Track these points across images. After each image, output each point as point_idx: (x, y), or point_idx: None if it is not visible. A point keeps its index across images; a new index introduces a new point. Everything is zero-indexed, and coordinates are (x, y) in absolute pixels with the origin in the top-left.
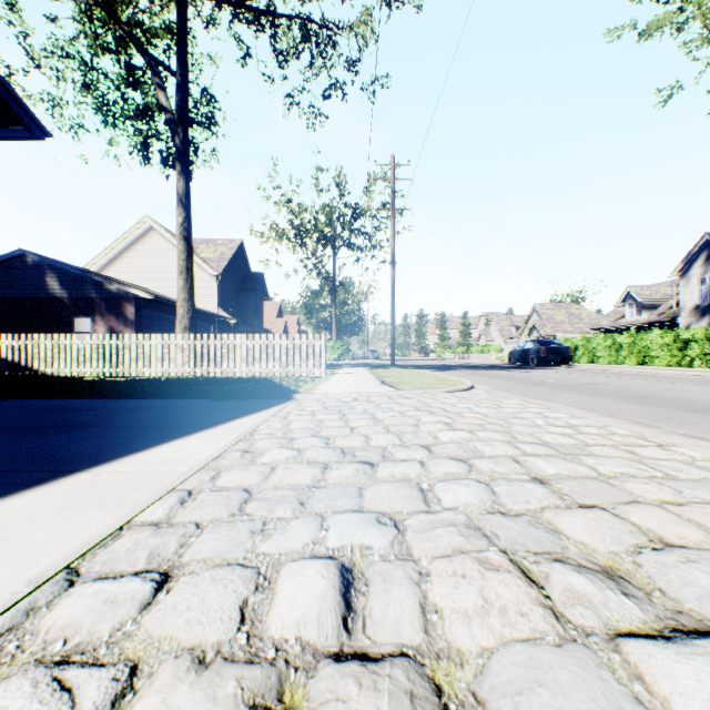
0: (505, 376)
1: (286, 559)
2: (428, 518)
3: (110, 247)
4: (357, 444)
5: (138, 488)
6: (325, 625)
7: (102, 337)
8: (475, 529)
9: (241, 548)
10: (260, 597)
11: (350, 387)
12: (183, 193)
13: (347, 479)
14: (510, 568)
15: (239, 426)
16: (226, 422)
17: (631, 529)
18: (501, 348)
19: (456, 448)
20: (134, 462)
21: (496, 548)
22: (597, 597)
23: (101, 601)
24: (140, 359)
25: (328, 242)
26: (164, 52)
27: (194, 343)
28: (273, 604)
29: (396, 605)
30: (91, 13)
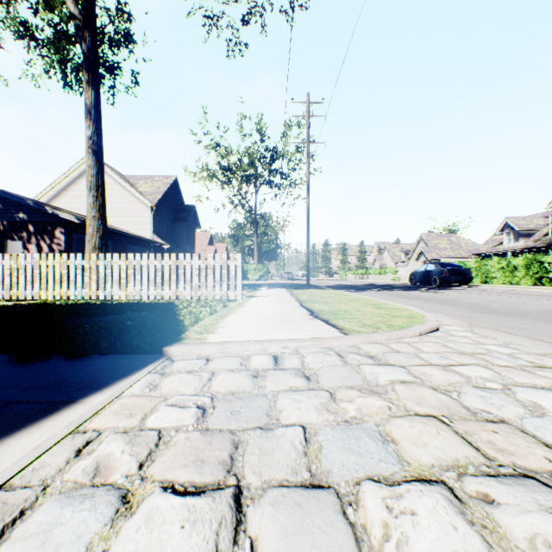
0: (433, 299)
1: None
2: None
3: (57, 181)
4: None
5: None
6: None
7: None
8: None
9: None
10: None
11: (267, 325)
12: (91, 104)
13: None
14: None
15: None
16: None
17: None
18: (396, 270)
19: None
20: None
21: None
22: None
23: None
24: (36, 281)
25: (251, 180)
26: None
27: (96, 263)
28: None
29: None
30: None
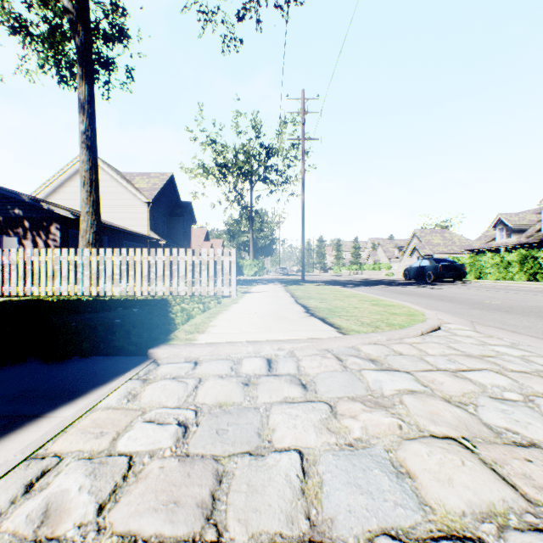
0: (429, 295)
1: None
2: None
3: (54, 177)
4: None
5: None
6: None
7: None
8: None
9: None
10: None
11: (261, 323)
12: (85, 99)
13: None
14: None
15: None
16: None
17: None
18: (390, 266)
19: None
20: None
21: None
22: None
23: None
24: (28, 277)
25: (246, 177)
26: None
27: (89, 258)
28: None
29: None
30: None
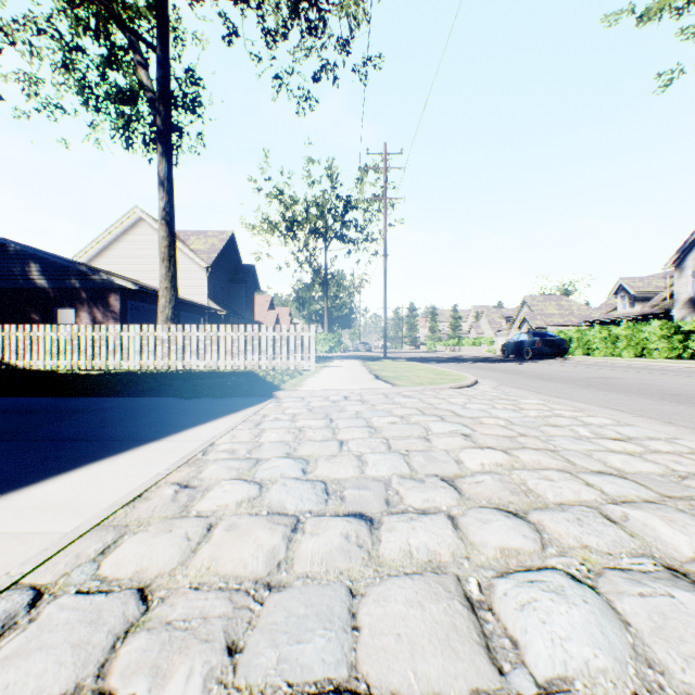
0: (504, 369)
1: None
2: None
3: (99, 238)
4: (347, 473)
5: None
6: None
7: (77, 328)
8: None
9: None
10: None
11: (340, 383)
12: (165, 176)
13: (328, 564)
14: None
15: (194, 437)
16: (182, 430)
17: None
18: (493, 341)
19: (497, 485)
20: (2, 508)
21: None
22: None
23: None
24: (117, 352)
25: (320, 234)
26: (148, 32)
27: (175, 334)
28: None
29: None
30: None
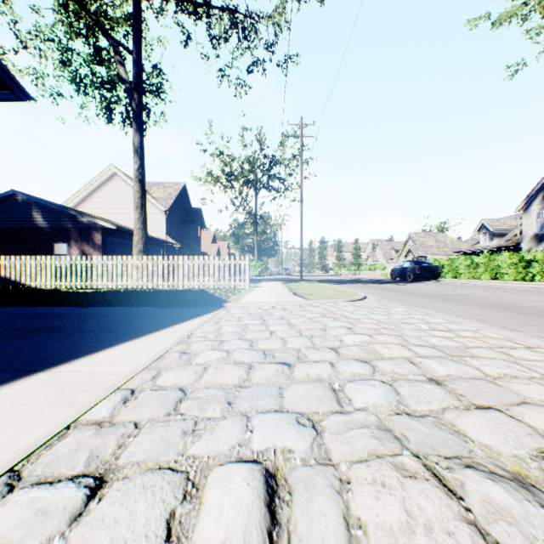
0: (389, 288)
1: (214, 463)
2: (343, 419)
3: (83, 189)
4: (276, 346)
5: (88, 387)
6: (251, 543)
7: (75, 258)
8: (386, 431)
9: (172, 450)
10: (187, 508)
11: (268, 297)
12: (138, 146)
13: (269, 379)
14: (426, 475)
15: (179, 330)
16: (169, 326)
17: (531, 432)
18: (385, 267)
19: (359, 350)
20: (89, 362)
21: (409, 452)
22: (518, 511)
23: (33, 511)
24: (104, 275)
25: (251, 185)
26: (124, 37)
27: (147, 262)
28: (199, 516)
29: (320, 519)
30: (67, 6)
